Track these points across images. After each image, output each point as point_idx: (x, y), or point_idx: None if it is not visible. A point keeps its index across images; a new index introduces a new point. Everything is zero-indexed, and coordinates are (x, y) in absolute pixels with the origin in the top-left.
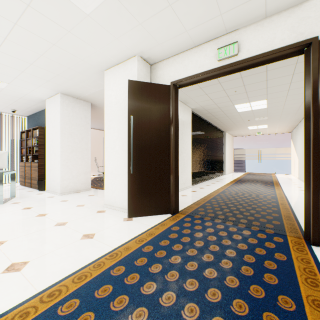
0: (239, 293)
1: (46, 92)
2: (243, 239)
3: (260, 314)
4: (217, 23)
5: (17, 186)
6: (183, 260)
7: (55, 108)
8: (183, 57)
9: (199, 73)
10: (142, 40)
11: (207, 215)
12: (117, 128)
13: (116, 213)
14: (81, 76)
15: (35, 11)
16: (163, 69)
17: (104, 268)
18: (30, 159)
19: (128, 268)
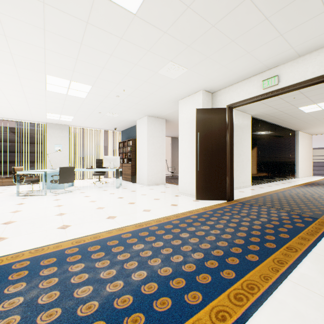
0: (258, 230)
1: (138, 116)
2: (277, 216)
3: (265, 235)
4: (260, 66)
5: None
6: (230, 218)
7: (143, 126)
8: (236, 87)
9: (248, 99)
10: (205, 83)
11: (256, 203)
12: (188, 140)
13: (187, 197)
14: (163, 105)
15: (147, 83)
16: (221, 96)
17: (186, 215)
18: (125, 161)
19: (199, 216)
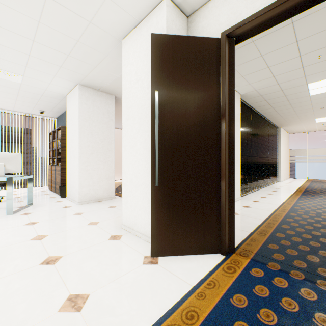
0: None
1: (63, 84)
2: None
3: None
4: None
5: (45, 190)
6: None
7: (74, 103)
8: None
9: None
10: None
11: (291, 264)
12: (138, 116)
13: (135, 243)
14: (95, 53)
15: None
16: (207, 17)
17: None
18: (55, 162)
19: None
